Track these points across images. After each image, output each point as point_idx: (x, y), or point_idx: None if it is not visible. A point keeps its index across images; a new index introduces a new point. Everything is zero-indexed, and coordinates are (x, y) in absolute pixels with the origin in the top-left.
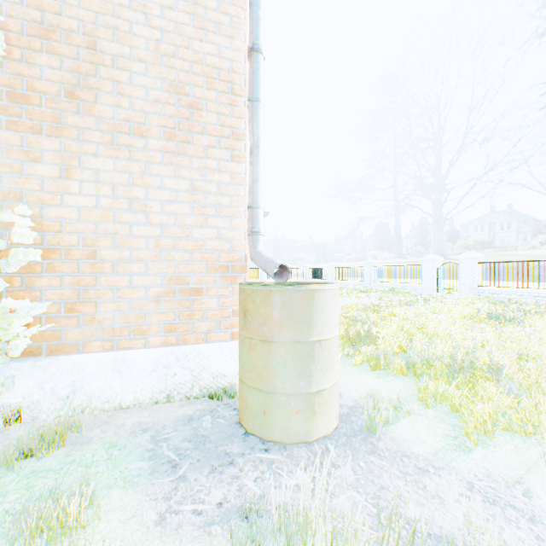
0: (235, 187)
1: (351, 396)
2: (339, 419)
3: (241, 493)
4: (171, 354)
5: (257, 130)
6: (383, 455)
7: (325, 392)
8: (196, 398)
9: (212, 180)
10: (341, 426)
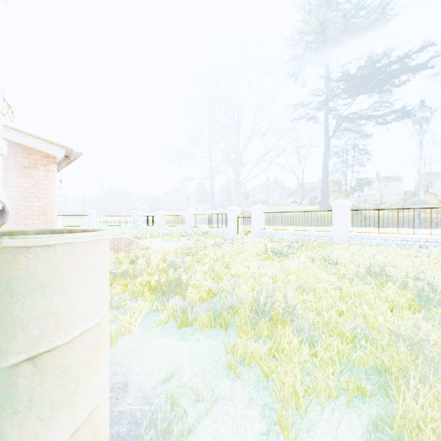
0: None
1: (142, 387)
2: None
3: None
4: None
5: None
6: None
7: None
8: None
9: None
10: None
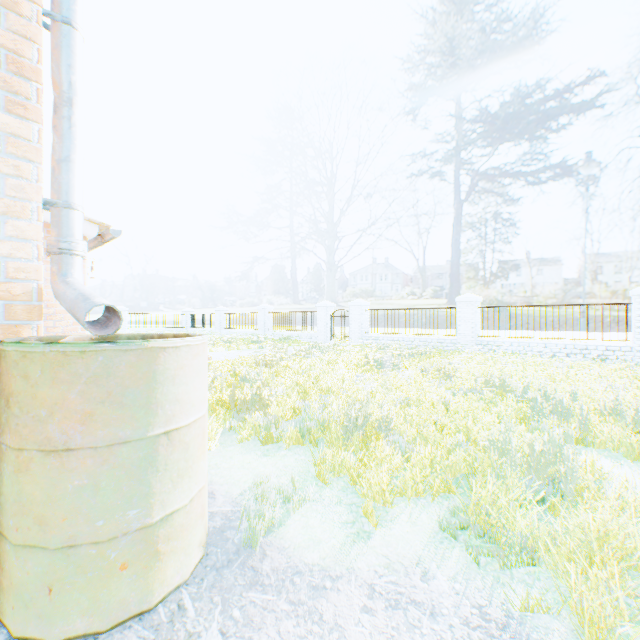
0: (13, 160)
1: (229, 494)
2: (207, 542)
3: None
4: None
5: (68, 74)
6: (269, 582)
7: (179, 515)
8: None
9: None
10: (210, 555)
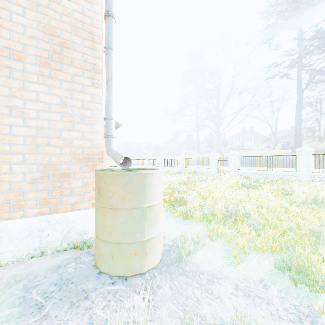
0: (95, 104)
1: (170, 238)
2: (162, 254)
3: (91, 321)
4: (44, 221)
5: (111, 68)
6: (188, 274)
7: (153, 239)
8: (65, 250)
9: (78, 98)
10: (164, 259)
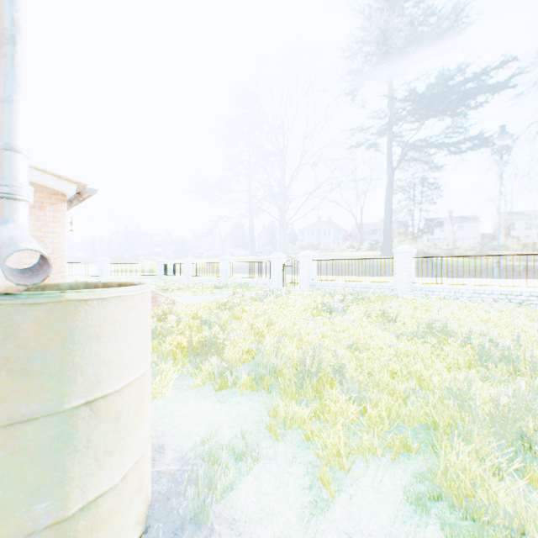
0: None
1: (179, 449)
2: (148, 514)
3: None
4: None
5: (10, 10)
6: None
7: (107, 498)
8: None
9: None
10: (149, 532)
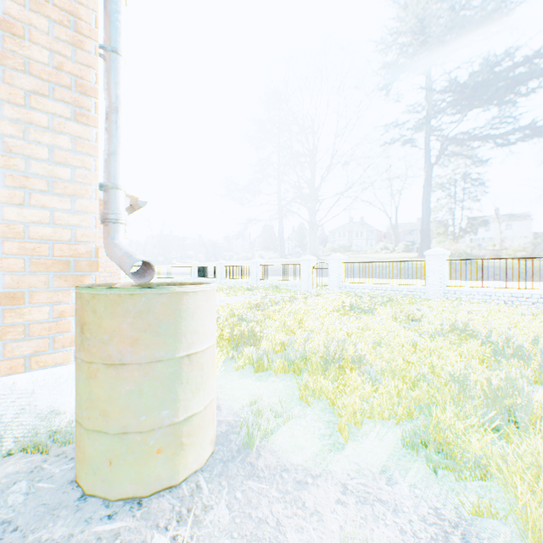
0: (80, 156)
1: (231, 408)
2: (216, 441)
3: None
4: None
5: (115, 90)
6: (263, 475)
7: (197, 417)
8: (8, 456)
9: (41, 141)
10: (218, 451)
